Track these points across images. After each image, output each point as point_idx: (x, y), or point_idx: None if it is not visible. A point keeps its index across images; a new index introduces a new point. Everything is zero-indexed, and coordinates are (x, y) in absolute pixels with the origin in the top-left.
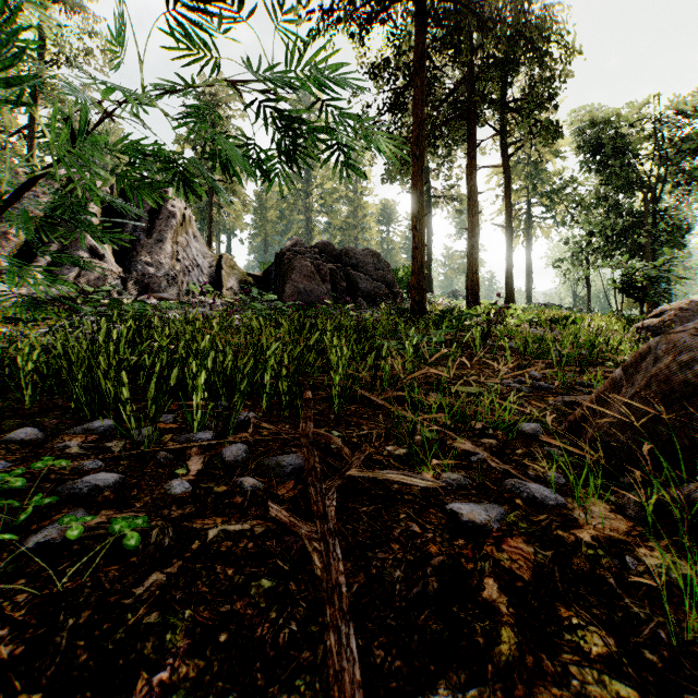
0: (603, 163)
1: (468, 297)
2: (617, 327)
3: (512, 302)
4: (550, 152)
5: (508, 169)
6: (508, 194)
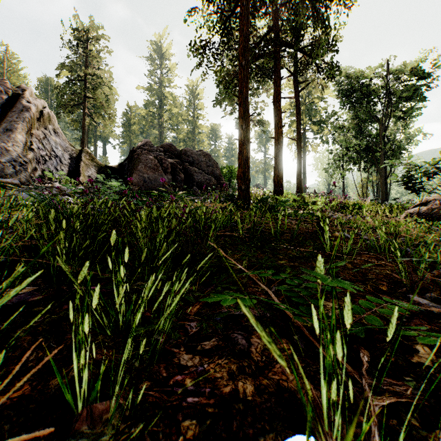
0: (355, 102)
1: (275, 187)
2: (387, 212)
3: (301, 192)
4: (317, 97)
5: (298, 100)
6: (298, 118)
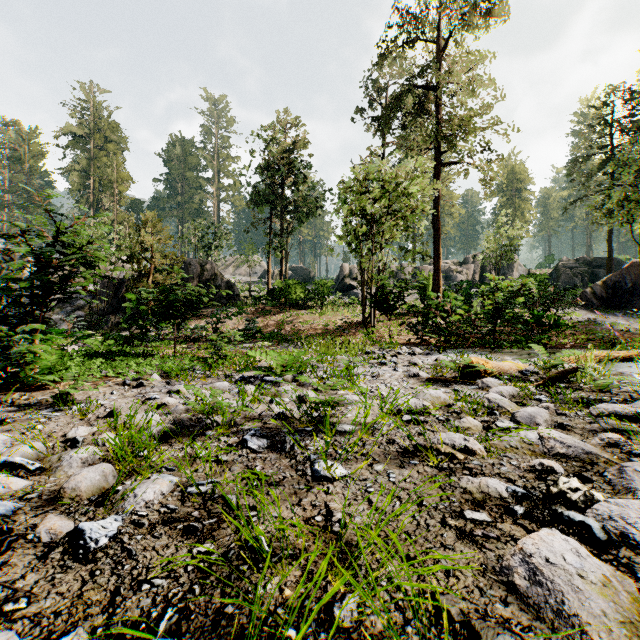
0: None
1: None
2: None
3: None
4: None
5: None
6: None
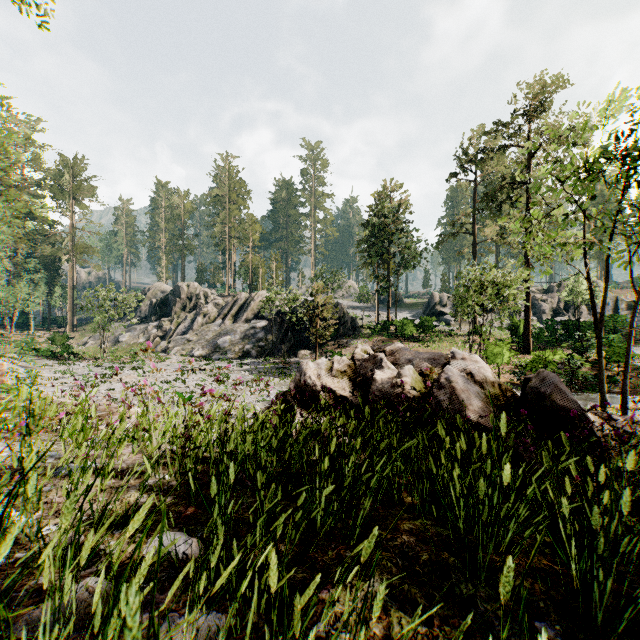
0: None
1: None
2: None
3: None
4: None
5: None
6: None
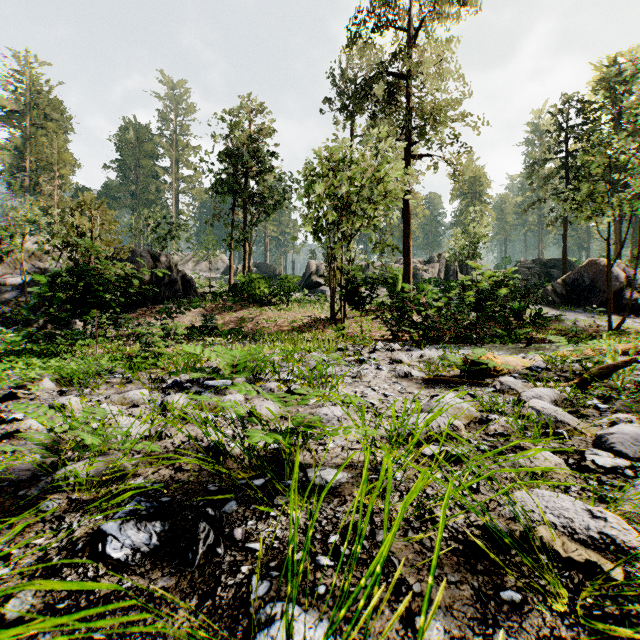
0: None
1: None
2: None
3: None
4: None
5: None
6: None
